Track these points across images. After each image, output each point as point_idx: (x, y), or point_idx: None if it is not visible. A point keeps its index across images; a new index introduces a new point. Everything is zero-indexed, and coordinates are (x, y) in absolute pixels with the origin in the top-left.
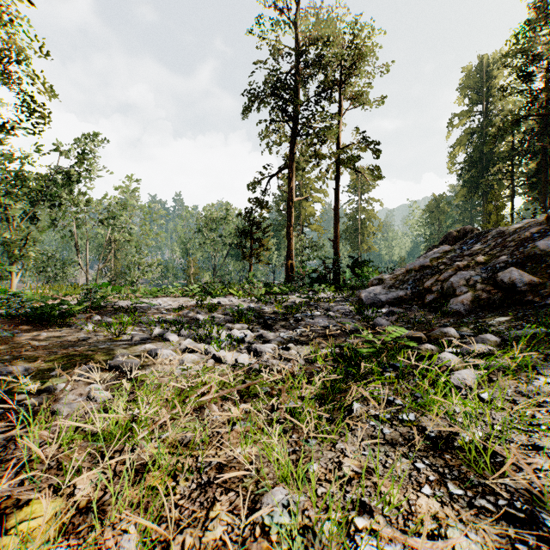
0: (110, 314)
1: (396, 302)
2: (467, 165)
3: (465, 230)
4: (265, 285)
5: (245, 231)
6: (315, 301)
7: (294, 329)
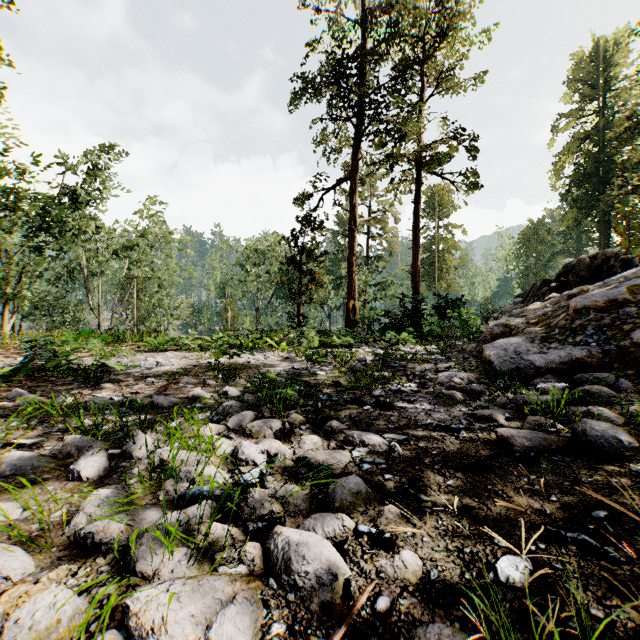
0: (59, 383)
1: (569, 370)
2: (577, 179)
3: (604, 255)
4: (318, 333)
5: (292, 260)
6: (397, 359)
7: (381, 435)
